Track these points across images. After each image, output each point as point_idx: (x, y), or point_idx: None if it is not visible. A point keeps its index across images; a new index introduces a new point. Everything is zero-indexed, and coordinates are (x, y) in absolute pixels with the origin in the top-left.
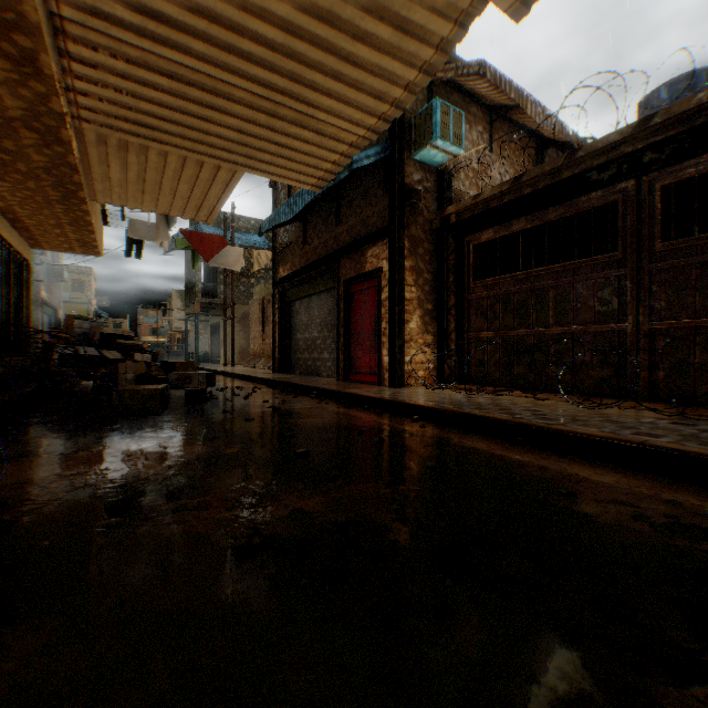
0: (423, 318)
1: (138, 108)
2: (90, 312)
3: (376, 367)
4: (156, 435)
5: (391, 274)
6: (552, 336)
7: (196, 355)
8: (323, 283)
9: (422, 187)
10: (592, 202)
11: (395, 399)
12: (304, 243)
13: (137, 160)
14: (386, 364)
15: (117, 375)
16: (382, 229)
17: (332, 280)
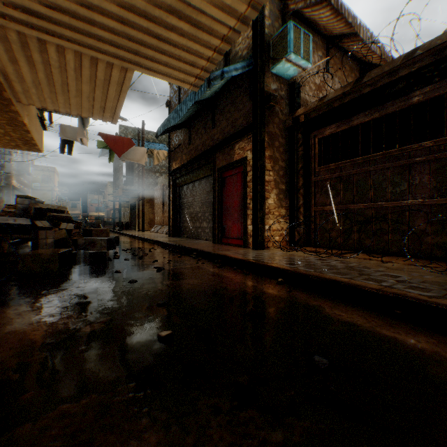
0: (278, 195)
1: None
2: (53, 196)
3: (242, 234)
4: (34, 301)
5: (254, 162)
6: (388, 209)
7: (119, 224)
8: (203, 172)
9: (277, 95)
10: (427, 95)
11: (260, 262)
12: (189, 144)
13: (41, 59)
14: (250, 231)
15: (38, 240)
16: (247, 127)
17: (209, 169)
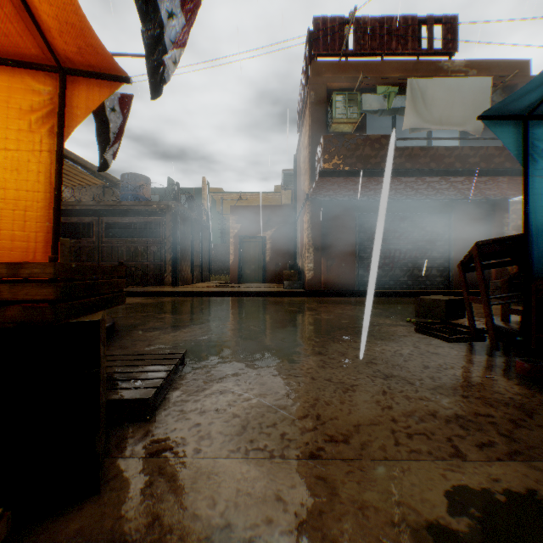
0: None
1: None
2: None
3: None
4: None
5: None
6: None
7: None
8: None
9: None
10: (88, 220)
11: None
12: None
13: None
14: None
15: None
16: None
17: None
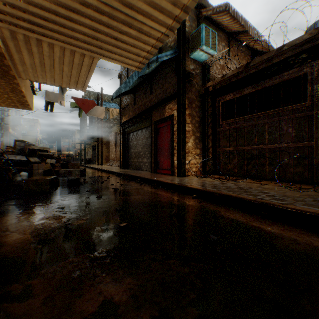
0: (195, 140)
1: (29, 12)
2: (36, 140)
3: (170, 166)
4: (38, 208)
5: (178, 118)
6: (267, 150)
7: (84, 160)
8: (144, 124)
9: (194, 72)
10: (291, 75)
11: (182, 184)
12: (134, 104)
13: (37, 51)
14: (176, 164)
15: (33, 170)
16: (173, 94)
17: (148, 122)
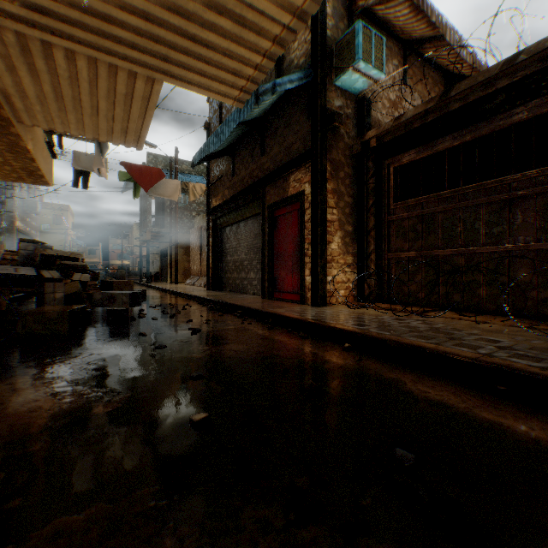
0: (343, 239)
1: None
2: (66, 240)
3: (298, 286)
4: (34, 373)
5: (313, 197)
6: (483, 255)
7: (147, 275)
8: (249, 210)
9: (342, 113)
10: (533, 111)
11: (321, 322)
12: (233, 175)
13: (46, 68)
14: (308, 283)
15: (45, 294)
16: (304, 153)
17: (257, 206)
